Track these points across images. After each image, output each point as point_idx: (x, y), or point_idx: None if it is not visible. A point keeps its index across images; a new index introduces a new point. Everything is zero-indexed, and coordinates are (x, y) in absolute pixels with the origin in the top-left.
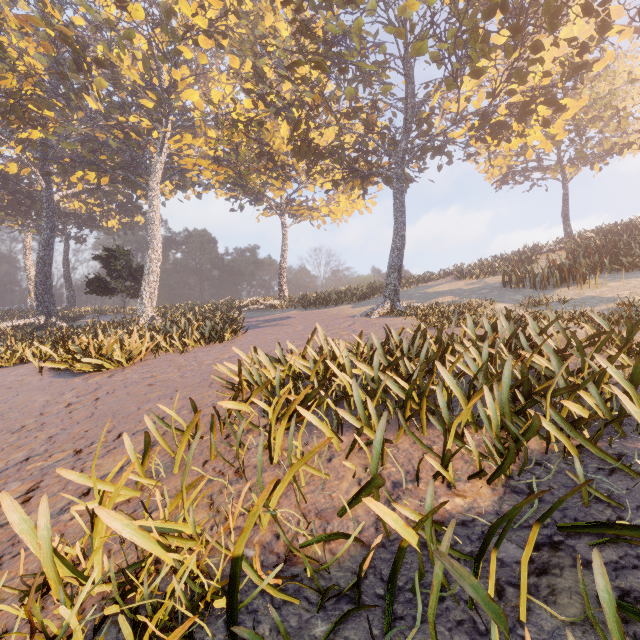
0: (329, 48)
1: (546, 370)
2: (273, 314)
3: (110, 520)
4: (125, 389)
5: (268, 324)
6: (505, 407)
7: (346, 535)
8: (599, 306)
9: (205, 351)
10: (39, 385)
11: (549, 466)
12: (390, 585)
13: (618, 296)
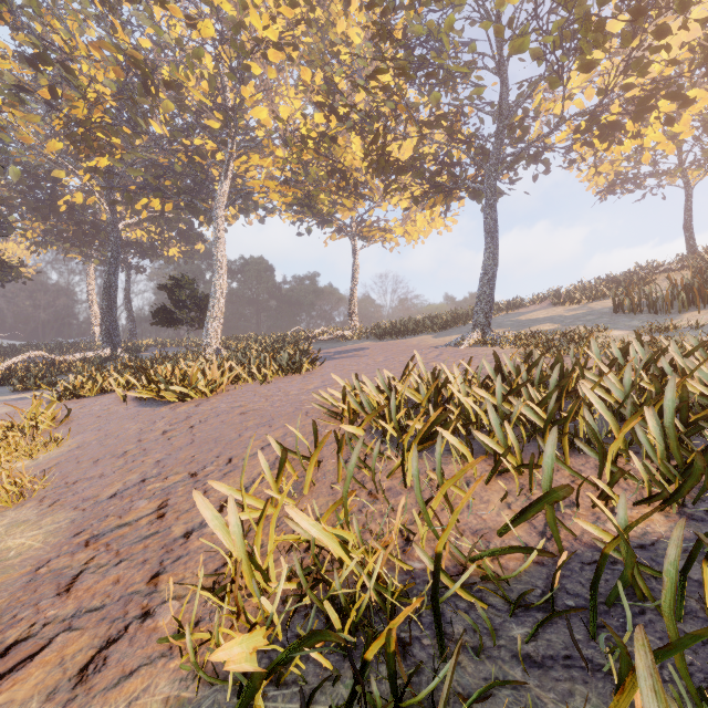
0: (411, 51)
1: (699, 398)
2: (345, 345)
3: (299, 519)
4: (217, 418)
5: (343, 355)
6: (669, 432)
7: (525, 548)
8: None
9: (286, 382)
10: (127, 414)
11: None
12: (593, 591)
13: None
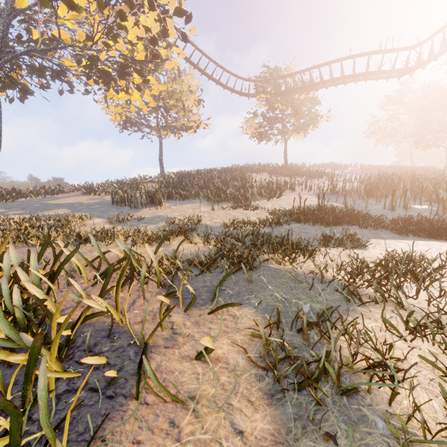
0: None
1: (2, 341)
2: None
3: None
4: None
5: None
6: None
7: None
8: (158, 224)
9: None
10: None
11: None
12: None
13: (167, 217)
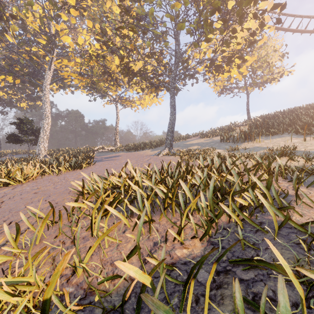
0: (138, 21)
1: (233, 182)
2: (111, 154)
3: None
4: (20, 196)
5: (107, 159)
6: (210, 201)
7: (120, 276)
8: (260, 151)
9: (71, 174)
10: None
11: (229, 230)
12: (137, 305)
13: (267, 146)
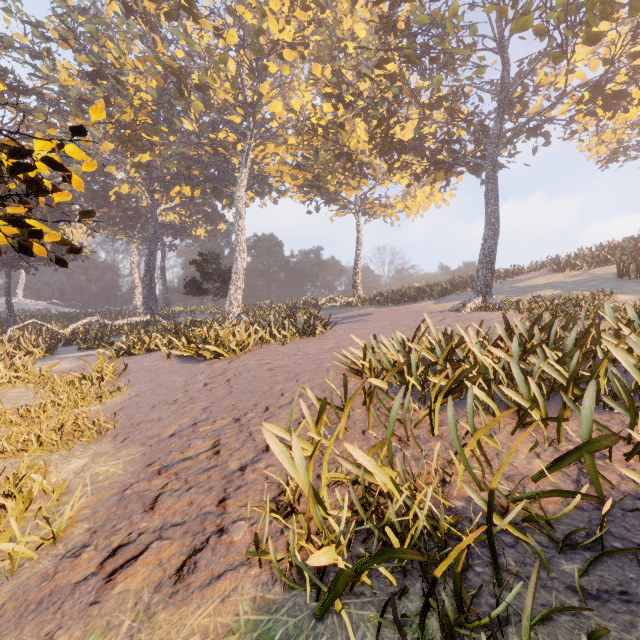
0: (413, 40)
1: None
2: (350, 311)
3: (356, 455)
4: (249, 373)
5: (350, 320)
6: None
7: (567, 492)
8: None
9: (303, 343)
10: (172, 369)
11: None
12: None
13: None
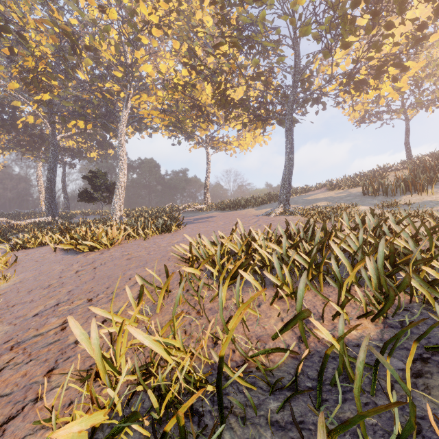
0: (241, 32)
1: (404, 249)
2: (201, 214)
3: (136, 334)
4: (112, 262)
5: (199, 221)
6: (380, 271)
7: (283, 349)
8: (436, 207)
9: (160, 238)
10: (55, 259)
11: (413, 311)
12: (319, 378)
13: None
